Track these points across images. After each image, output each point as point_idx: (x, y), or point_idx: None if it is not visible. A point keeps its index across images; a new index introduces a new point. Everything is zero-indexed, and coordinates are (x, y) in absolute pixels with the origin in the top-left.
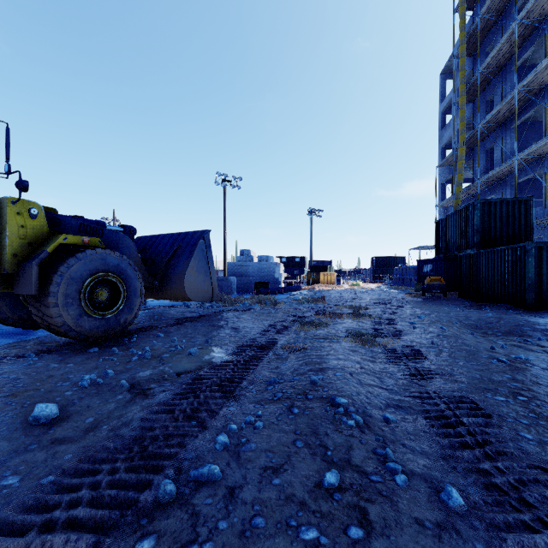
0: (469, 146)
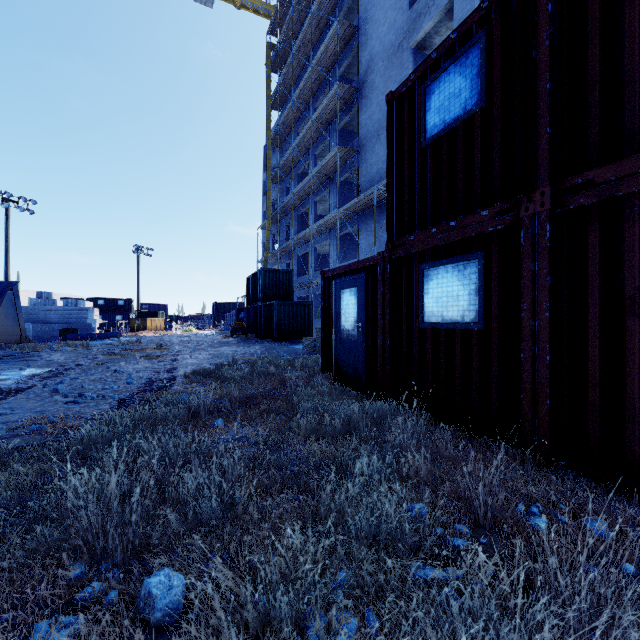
0: (277, 219)
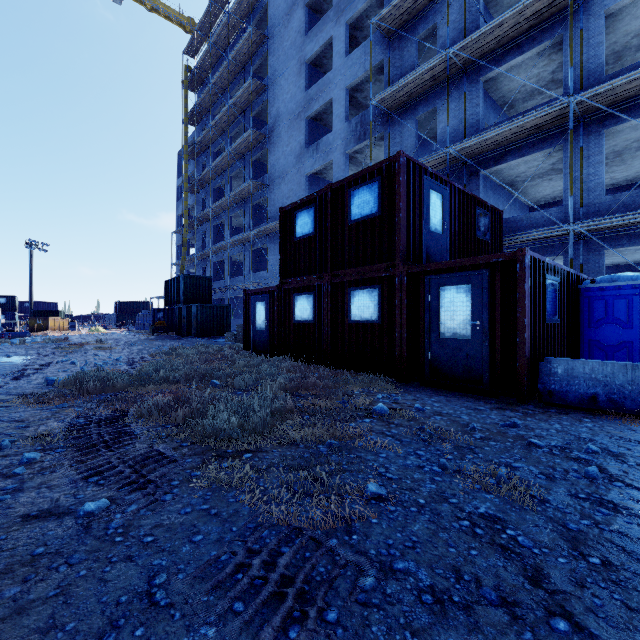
0: (193, 226)
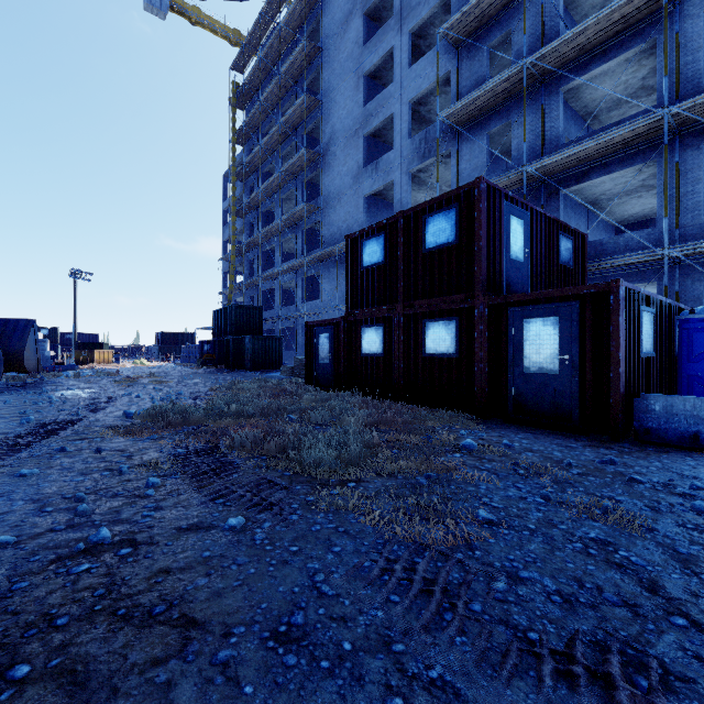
0: (241, 253)
